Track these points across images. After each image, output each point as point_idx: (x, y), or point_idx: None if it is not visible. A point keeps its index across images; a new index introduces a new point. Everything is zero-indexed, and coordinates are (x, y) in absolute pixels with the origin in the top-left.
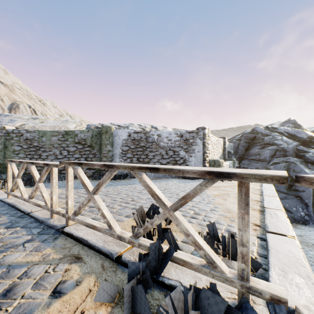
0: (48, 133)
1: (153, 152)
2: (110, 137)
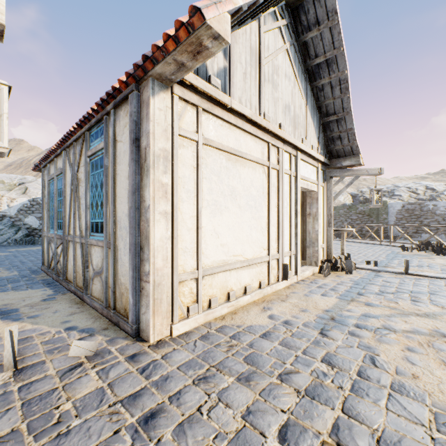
0: (337, 208)
1: (428, 219)
2: (385, 209)
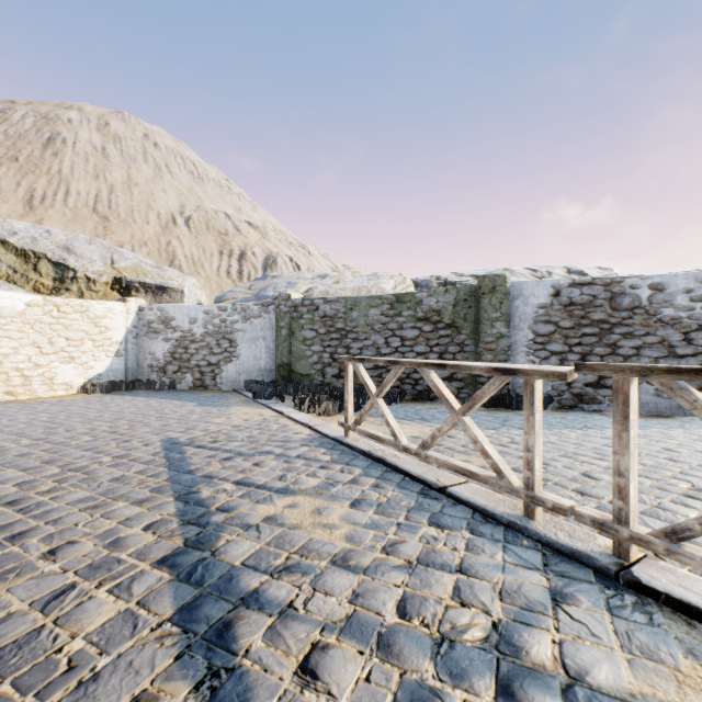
0: (363, 301)
1: (636, 338)
2: (503, 302)
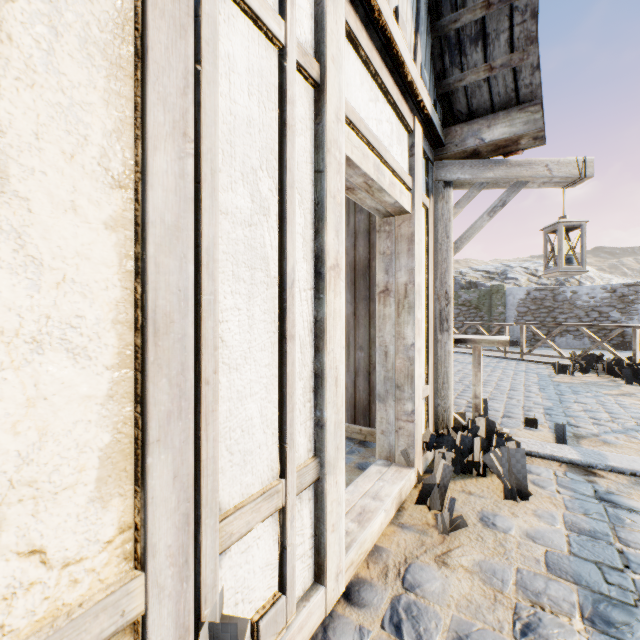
0: None
1: (565, 314)
2: (502, 297)
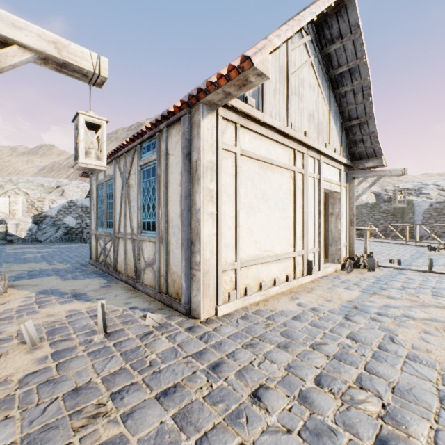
0: (359, 207)
1: None
2: (411, 208)
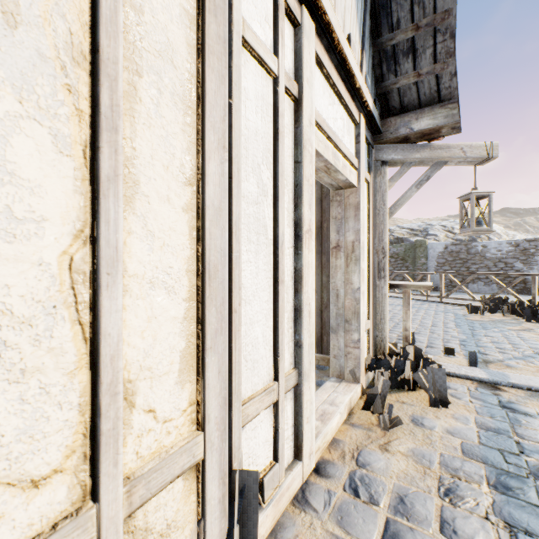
0: None
1: (476, 265)
2: (424, 250)
